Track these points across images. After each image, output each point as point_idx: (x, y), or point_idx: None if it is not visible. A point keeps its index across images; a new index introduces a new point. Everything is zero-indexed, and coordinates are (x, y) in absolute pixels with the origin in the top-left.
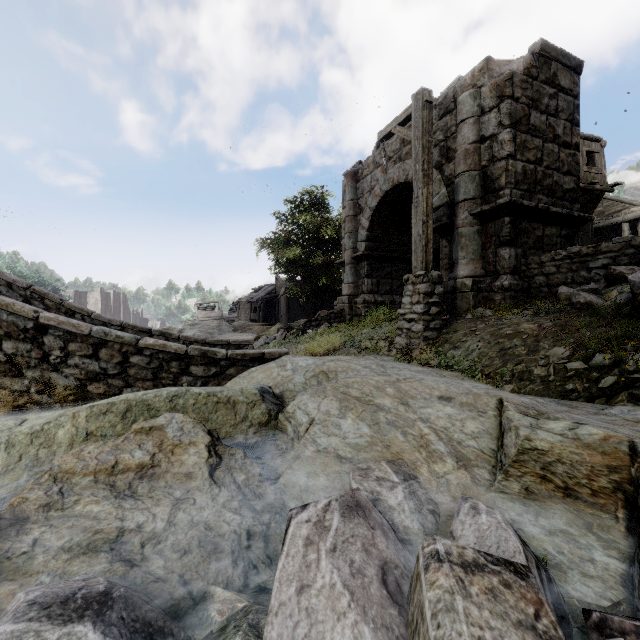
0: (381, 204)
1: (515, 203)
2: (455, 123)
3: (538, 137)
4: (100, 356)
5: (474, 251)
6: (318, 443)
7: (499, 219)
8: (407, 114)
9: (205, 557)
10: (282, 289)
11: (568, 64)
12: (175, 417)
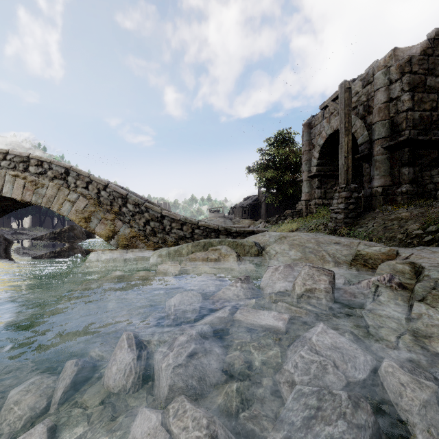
0: (326, 142)
1: (411, 139)
2: (373, 90)
3: (433, 93)
4: (183, 229)
5: (385, 170)
6: (279, 259)
7: (401, 149)
8: (336, 95)
9: None
10: (263, 198)
11: None
12: (223, 246)
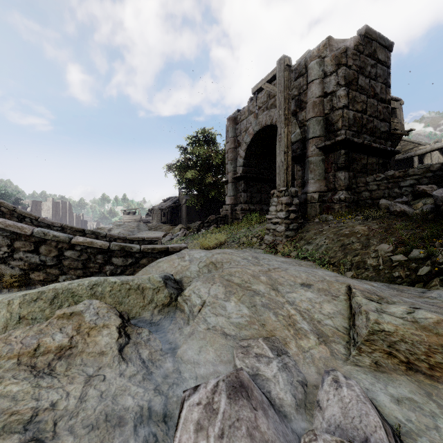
0: (253, 140)
1: (348, 140)
2: (306, 83)
3: (364, 94)
4: (40, 251)
5: (319, 174)
6: (208, 322)
7: (337, 151)
8: (273, 74)
9: (110, 432)
10: (183, 200)
11: (383, 44)
12: (93, 303)
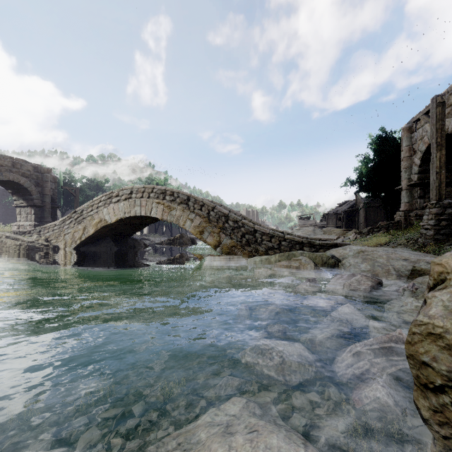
0: (429, 148)
1: None
2: None
3: None
4: (272, 241)
5: None
6: (350, 270)
7: None
8: (428, 109)
9: None
10: (361, 204)
11: None
12: (303, 257)
